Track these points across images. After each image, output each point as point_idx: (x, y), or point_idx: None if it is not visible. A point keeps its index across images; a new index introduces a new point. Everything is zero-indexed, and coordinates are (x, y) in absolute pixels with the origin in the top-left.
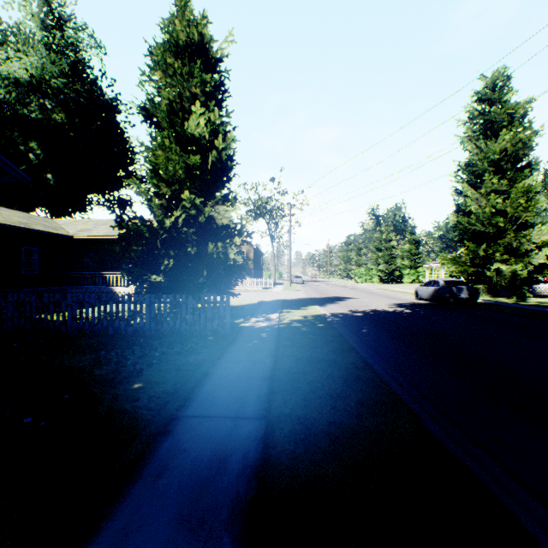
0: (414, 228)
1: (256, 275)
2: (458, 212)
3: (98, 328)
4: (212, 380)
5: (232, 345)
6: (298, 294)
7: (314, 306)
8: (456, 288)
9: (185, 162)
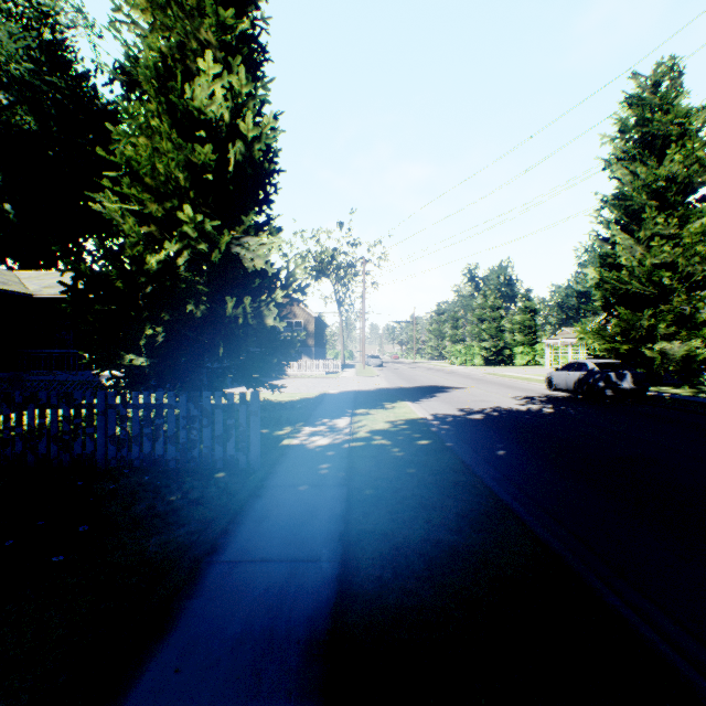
0: (529, 292)
1: (318, 354)
2: (602, 266)
3: (4, 456)
4: (158, 666)
5: (254, 500)
6: (377, 383)
7: (404, 402)
8: (616, 373)
9: (188, 159)
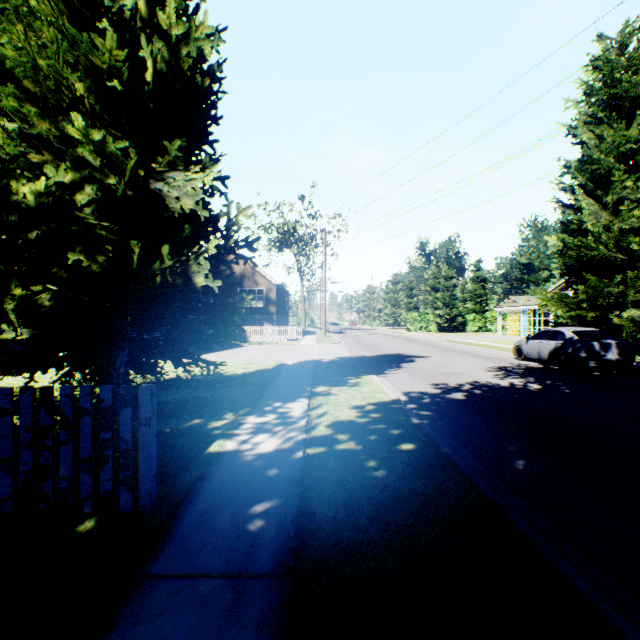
0: (480, 262)
1: (279, 321)
2: (564, 233)
3: None
4: None
5: None
6: (337, 351)
7: (370, 375)
8: (600, 343)
9: (89, 61)
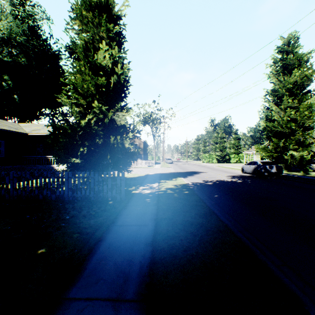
0: (237, 130)
1: (144, 158)
2: (266, 120)
3: (31, 195)
4: (103, 247)
5: (124, 209)
6: (169, 170)
7: (180, 177)
8: (269, 166)
9: (95, 82)
